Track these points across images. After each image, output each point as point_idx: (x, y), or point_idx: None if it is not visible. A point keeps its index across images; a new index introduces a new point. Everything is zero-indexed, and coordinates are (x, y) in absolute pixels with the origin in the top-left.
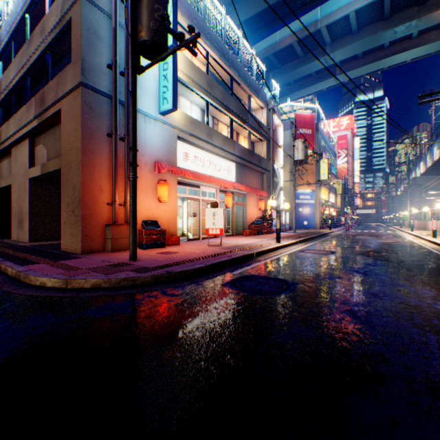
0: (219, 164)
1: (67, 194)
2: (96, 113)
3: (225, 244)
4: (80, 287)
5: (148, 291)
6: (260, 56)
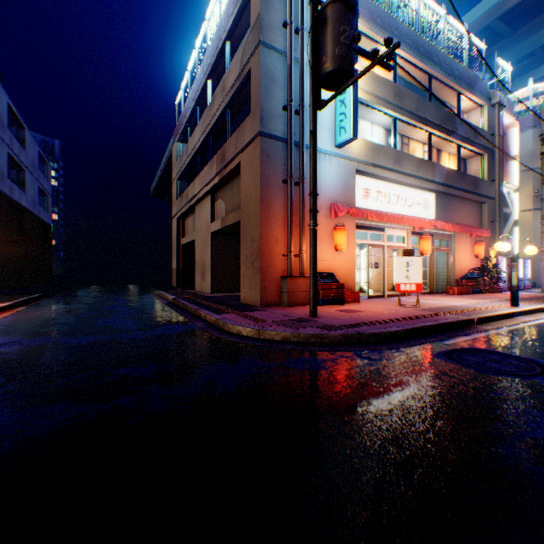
0: (410, 198)
1: (245, 246)
2: (272, 161)
3: (422, 304)
4: (270, 339)
5: (338, 350)
6: (473, 29)
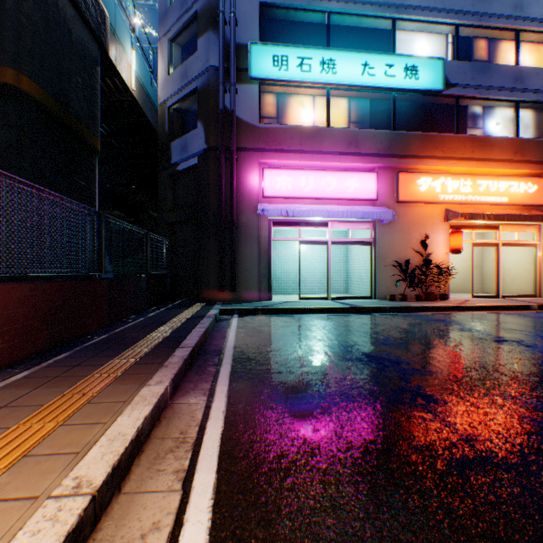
0: None
1: None
2: None
3: None
4: None
5: None
6: None
